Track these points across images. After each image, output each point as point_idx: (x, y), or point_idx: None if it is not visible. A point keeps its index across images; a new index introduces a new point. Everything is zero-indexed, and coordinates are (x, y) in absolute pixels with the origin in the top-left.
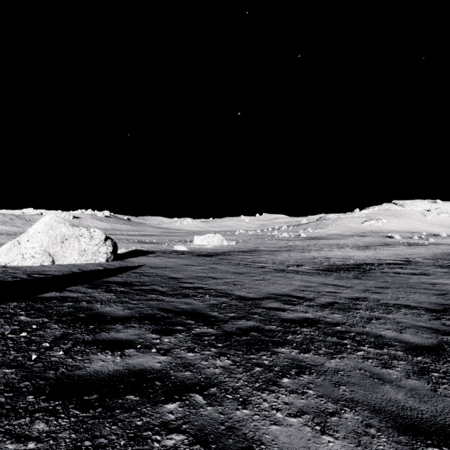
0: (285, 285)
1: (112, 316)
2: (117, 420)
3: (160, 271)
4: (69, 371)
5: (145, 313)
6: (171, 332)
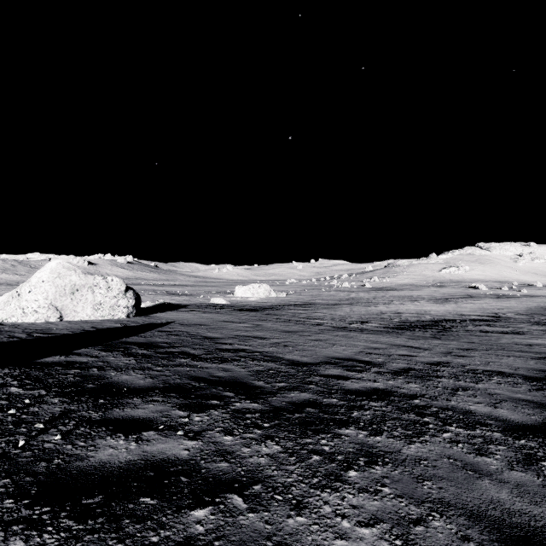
0: (347, 347)
1: (130, 386)
2: (125, 536)
3: (193, 329)
4: (66, 463)
5: (172, 382)
6: (203, 408)
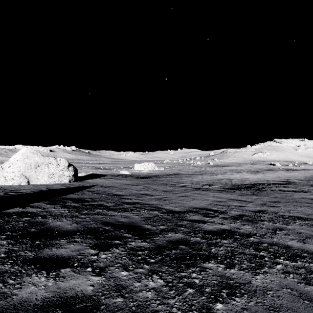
0: (202, 200)
1: (60, 230)
2: None
3: (108, 190)
4: None
5: (90, 227)
6: (108, 247)
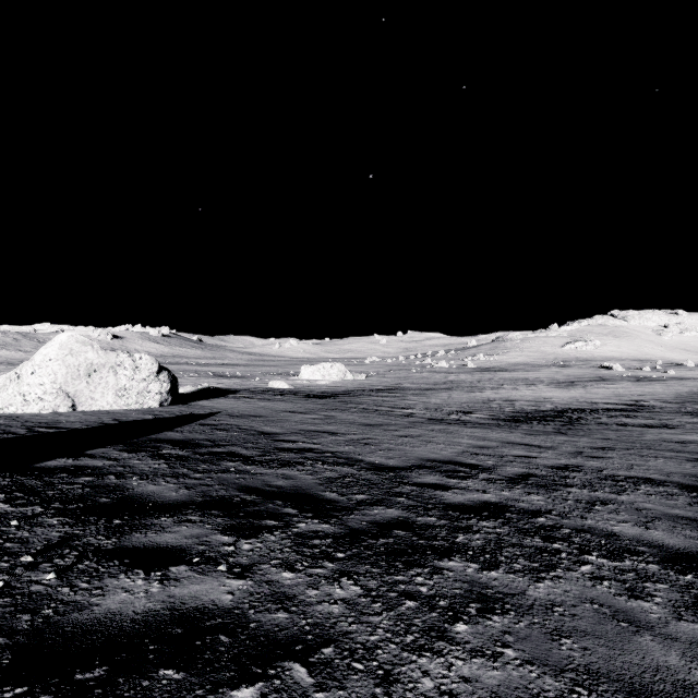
0: (446, 445)
1: (157, 501)
2: None
3: (245, 422)
4: (59, 615)
5: (215, 495)
6: (255, 532)
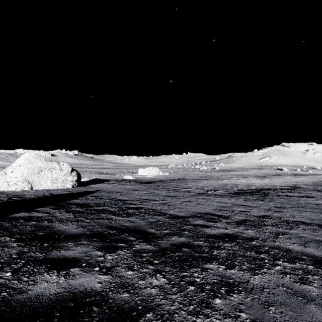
0: (206, 206)
1: (67, 233)
2: None
3: (112, 195)
4: (10, 296)
5: (95, 230)
6: (114, 249)
